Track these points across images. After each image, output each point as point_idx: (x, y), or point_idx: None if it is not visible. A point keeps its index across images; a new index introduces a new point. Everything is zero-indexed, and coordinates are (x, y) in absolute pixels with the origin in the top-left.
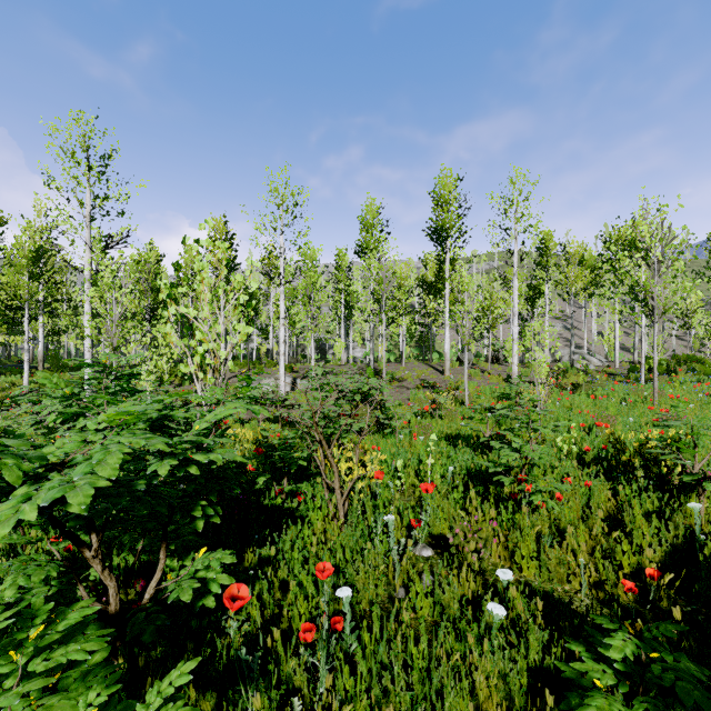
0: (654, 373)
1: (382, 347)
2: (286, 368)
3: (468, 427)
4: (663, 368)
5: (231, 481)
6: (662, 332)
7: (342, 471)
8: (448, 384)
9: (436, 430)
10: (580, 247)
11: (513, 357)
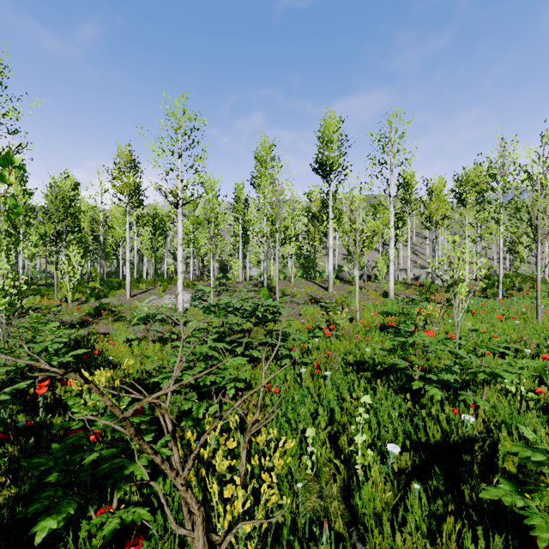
0: (538, 291)
1: (274, 267)
2: (189, 285)
3: (372, 352)
4: (511, 284)
5: (50, 468)
6: (485, 257)
7: (218, 475)
8: (337, 301)
9: (340, 358)
10: (440, 183)
11: (390, 275)
